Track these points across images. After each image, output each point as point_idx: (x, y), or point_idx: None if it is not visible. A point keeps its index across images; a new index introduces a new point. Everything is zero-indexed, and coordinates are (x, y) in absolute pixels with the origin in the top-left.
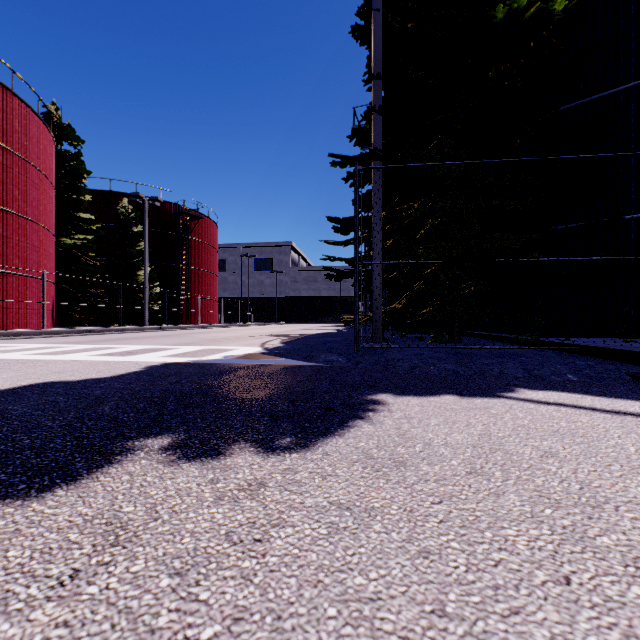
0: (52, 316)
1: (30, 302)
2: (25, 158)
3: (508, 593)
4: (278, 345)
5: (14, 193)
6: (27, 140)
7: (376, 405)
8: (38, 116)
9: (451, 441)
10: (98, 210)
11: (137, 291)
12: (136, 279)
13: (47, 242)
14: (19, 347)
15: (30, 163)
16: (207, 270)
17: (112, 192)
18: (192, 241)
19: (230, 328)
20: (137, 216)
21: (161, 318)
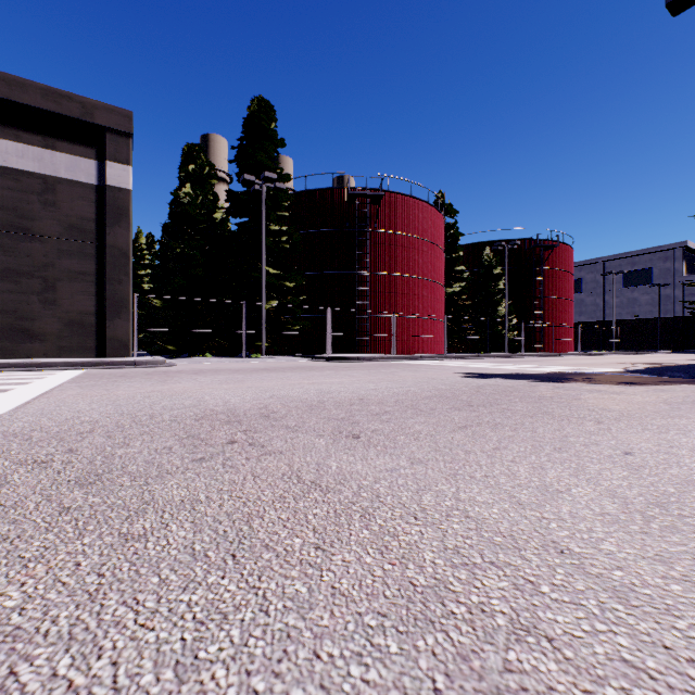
0: (444, 345)
1: (435, 336)
2: (433, 243)
3: (656, 393)
4: (638, 368)
5: (429, 267)
6: (434, 230)
7: (672, 385)
8: (439, 211)
9: (686, 389)
10: (465, 260)
11: (497, 324)
12: (496, 314)
13: (442, 294)
14: (464, 363)
15: (435, 245)
16: (561, 297)
17: (475, 243)
18: (545, 271)
19: (589, 356)
20: (496, 260)
21: (515, 346)
